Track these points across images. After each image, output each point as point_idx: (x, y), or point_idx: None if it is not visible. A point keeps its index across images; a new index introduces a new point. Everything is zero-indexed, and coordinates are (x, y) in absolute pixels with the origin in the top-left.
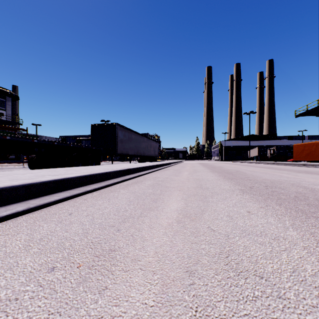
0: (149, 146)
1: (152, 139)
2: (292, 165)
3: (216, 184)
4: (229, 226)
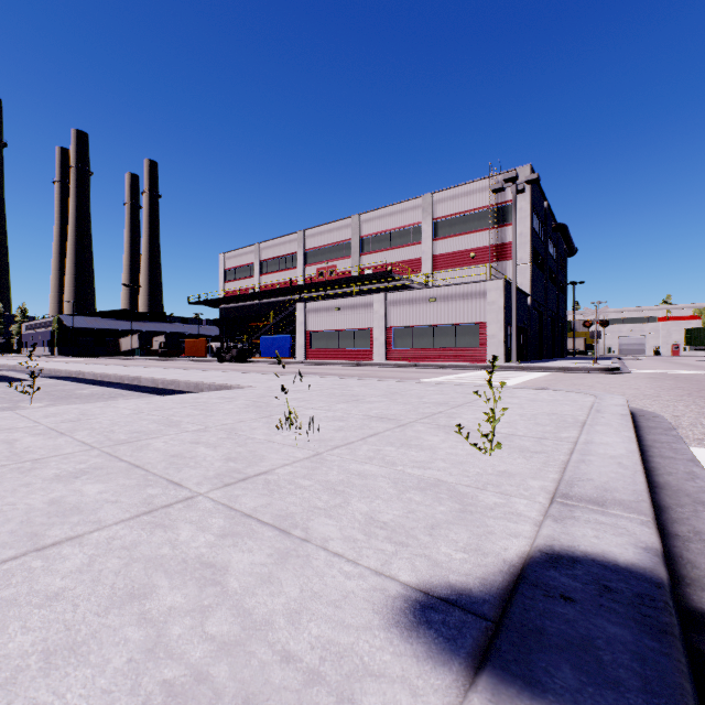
0: None
1: None
2: (184, 361)
3: None
4: None
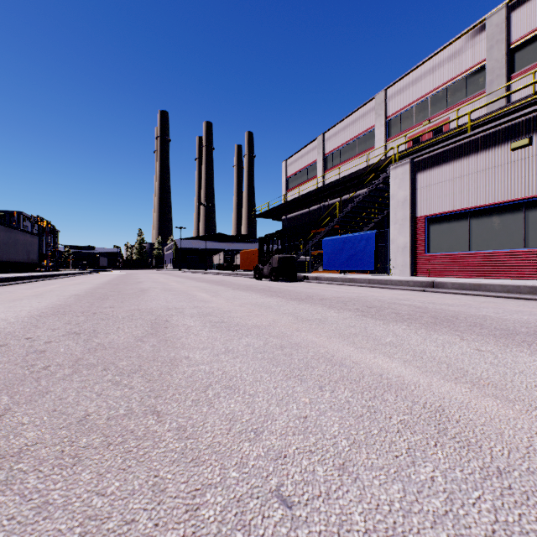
0: (13, 242)
1: (21, 230)
2: (230, 275)
3: (62, 293)
4: (5, 306)
